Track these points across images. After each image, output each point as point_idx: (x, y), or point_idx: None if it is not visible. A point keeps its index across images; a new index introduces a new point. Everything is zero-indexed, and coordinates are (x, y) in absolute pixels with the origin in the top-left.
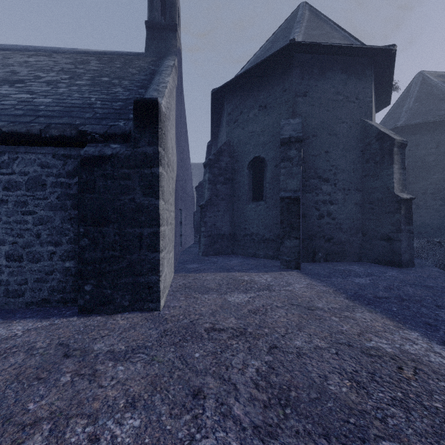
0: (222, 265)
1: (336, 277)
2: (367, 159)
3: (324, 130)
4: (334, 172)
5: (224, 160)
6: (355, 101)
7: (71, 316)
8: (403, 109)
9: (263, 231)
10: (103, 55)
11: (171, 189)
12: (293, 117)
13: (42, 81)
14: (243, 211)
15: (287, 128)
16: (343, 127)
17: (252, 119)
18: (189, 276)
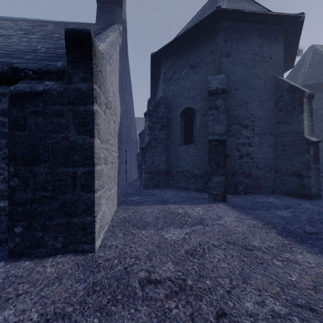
0: (159, 198)
1: (260, 210)
2: (279, 109)
3: (244, 84)
4: (252, 120)
5: (160, 111)
6: (269, 61)
7: None
8: (299, 73)
9: (193, 169)
10: (61, 23)
11: (112, 131)
12: (218, 74)
13: None
14: (176, 152)
15: (214, 82)
16: (259, 82)
17: (184, 77)
18: (130, 209)
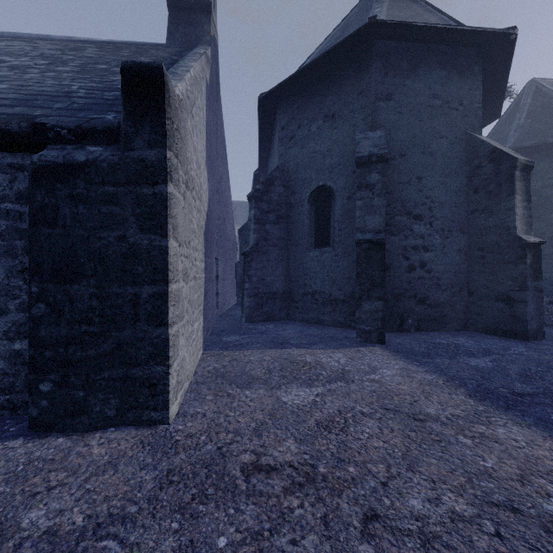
0: (273, 338)
1: (441, 357)
2: (475, 188)
3: (415, 147)
4: (429, 207)
5: (276, 192)
6: (458, 107)
7: (15, 436)
8: (511, 127)
9: (329, 289)
10: (108, 44)
11: (196, 226)
12: (372, 129)
13: (3, 65)
14: (301, 260)
15: (365, 143)
16: (441, 144)
17: (315, 134)
18: (224, 355)
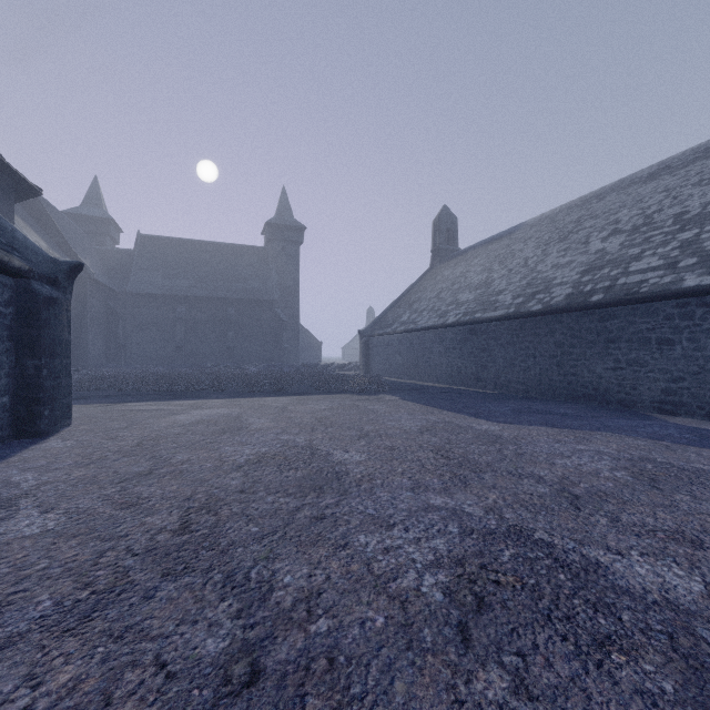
0: None
1: None
2: None
3: None
4: None
5: None
6: None
7: (44, 438)
8: None
9: None
10: None
11: None
12: None
13: None
14: None
15: None
16: None
17: None
18: None
